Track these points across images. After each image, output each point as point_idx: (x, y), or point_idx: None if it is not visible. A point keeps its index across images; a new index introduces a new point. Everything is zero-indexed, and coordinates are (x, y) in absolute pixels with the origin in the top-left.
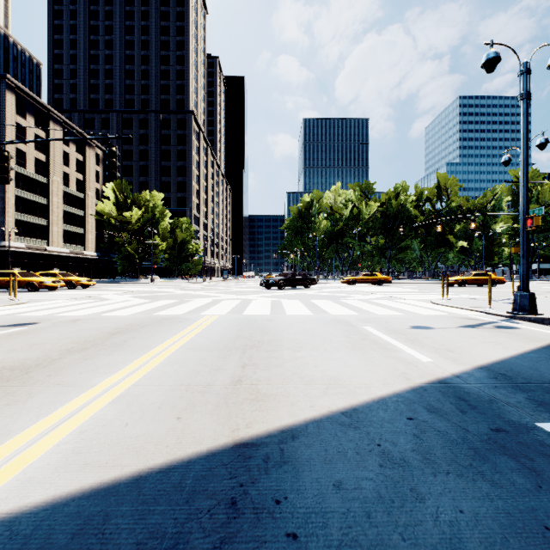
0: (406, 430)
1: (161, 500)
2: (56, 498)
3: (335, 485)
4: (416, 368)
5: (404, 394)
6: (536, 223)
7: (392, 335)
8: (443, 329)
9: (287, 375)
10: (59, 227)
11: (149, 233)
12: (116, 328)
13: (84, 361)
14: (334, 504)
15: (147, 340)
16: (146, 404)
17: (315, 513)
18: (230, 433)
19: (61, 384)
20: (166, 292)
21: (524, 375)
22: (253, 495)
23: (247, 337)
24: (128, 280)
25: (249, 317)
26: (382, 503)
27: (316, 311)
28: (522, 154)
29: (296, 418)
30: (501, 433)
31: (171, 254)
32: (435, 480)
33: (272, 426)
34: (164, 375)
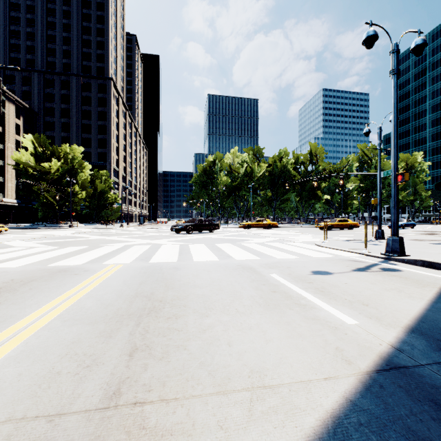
0: None
1: None
2: None
3: None
4: (347, 337)
5: (361, 403)
6: (406, 178)
7: (299, 284)
8: (341, 274)
9: (192, 368)
10: None
11: (68, 183)
12: None
13: None
14: None
15: (15, 307)
16: None
17: None
18: None
19: None
20: (79, 237)
21: None
22: None
23: (148, 294)
24: (47, 225)
25: (155, 265)
26: None
27: (221, 256)
28: (394, 120)
29: None
30: None
31: (91, 202)
32: None
33: None
34: None
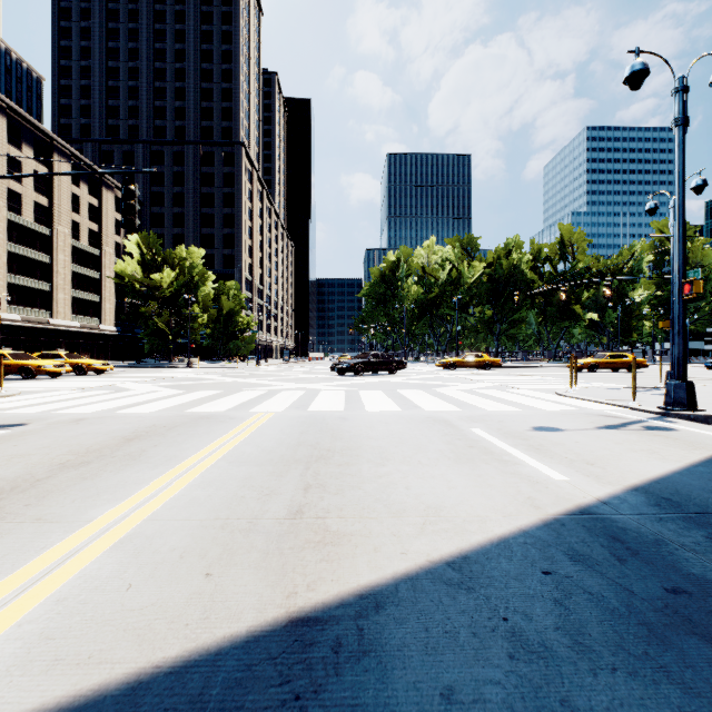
0: (543, 592)
1: None
2: None
3: (444, 694)
4: (546, 490)
5: (534, 532)
6: (696, 289)
7: (509, 440)
8: (575, 431)
9: (367, 502)
10: (67, 293)
11: (185, 301)
12: (133, 432)
13: (82, 482)
14: None
15: (174, 449)
16: (162, 551)
17: None
18: (283, 600)
19: (42, 519)
20: (206, 380)
21: (697, 501)
22: None
23: (313, 444)
24: (158, 363)
25: (316, 415)
26: None
27: (405, 406)
28: (678, 198)
29: (380, 574)
30: (681, 596)
31: (215, 329)
32: (596, 684)
33: (346, 588)
34: (193, 503)
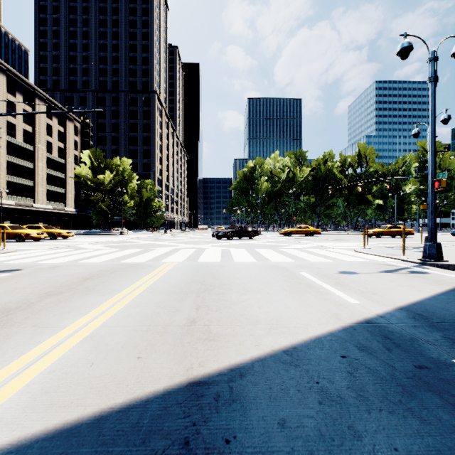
0: (341, 367)
1: (120, 441)
2: (21, 440)
3: (280, 423)
4: (345, 309)
5: (337, 334)
6: (442, 184)
7: (323, 279)
8: (366, 274)
9: (235, 316)
10: (44, 187)
11: (119, 192)
12: (89, 274)
13: (59, 304)
14: (279, 442)
15: (115, 285)
16: (111, 344)
17: (262, 453)
18: (185, 372)
19: (36, 326)
20: (133, 242)
21: (438, 315)
22: (205, 434)
23: (201, 281)
24: (102, 232)
25: (203, 264)
26: (323, 441)
27: (259, 258)
28: (431, 127)
29: (243, 357)
30: (424, 370)
31: (138, 210)
32: (369, 417)
33: (222, 365)
34: (128, 316)
